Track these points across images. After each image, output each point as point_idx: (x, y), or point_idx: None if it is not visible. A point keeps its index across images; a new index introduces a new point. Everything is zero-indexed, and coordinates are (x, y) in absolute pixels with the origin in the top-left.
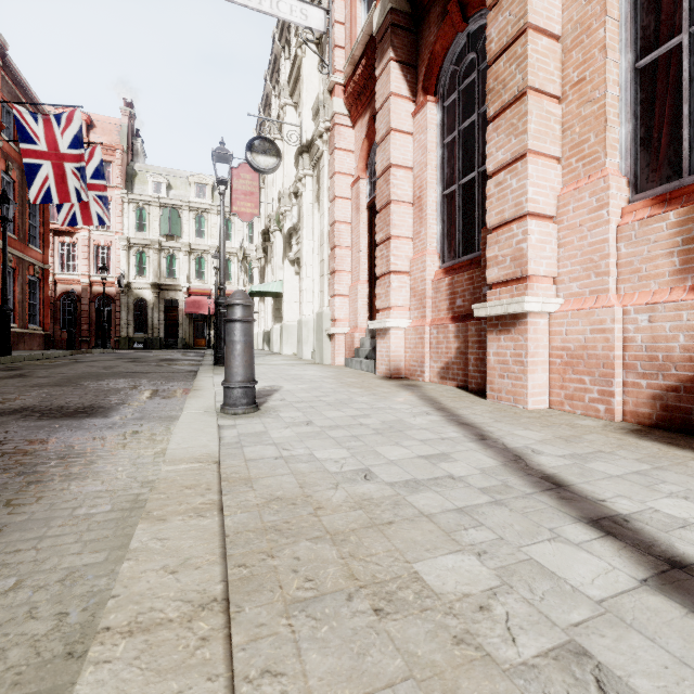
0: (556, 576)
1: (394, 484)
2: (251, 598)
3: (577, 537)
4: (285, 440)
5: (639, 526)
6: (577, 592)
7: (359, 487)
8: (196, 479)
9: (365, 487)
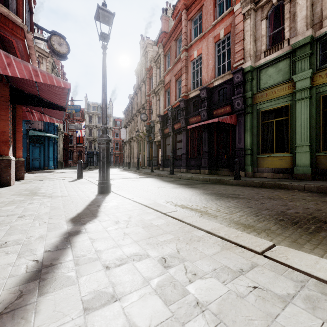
0: (107, 231)
1: (147, 256)
2: (177, 222)
3: (84, 241)
4: (291, 312)
5: (50, 248)
6: (106, 229)
7: (166, 251)
8: (244, 240)
9: (163, 252)
